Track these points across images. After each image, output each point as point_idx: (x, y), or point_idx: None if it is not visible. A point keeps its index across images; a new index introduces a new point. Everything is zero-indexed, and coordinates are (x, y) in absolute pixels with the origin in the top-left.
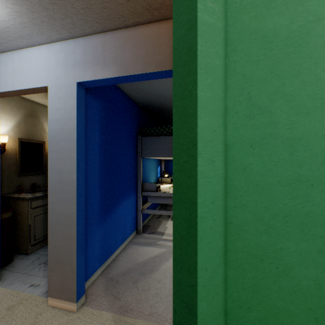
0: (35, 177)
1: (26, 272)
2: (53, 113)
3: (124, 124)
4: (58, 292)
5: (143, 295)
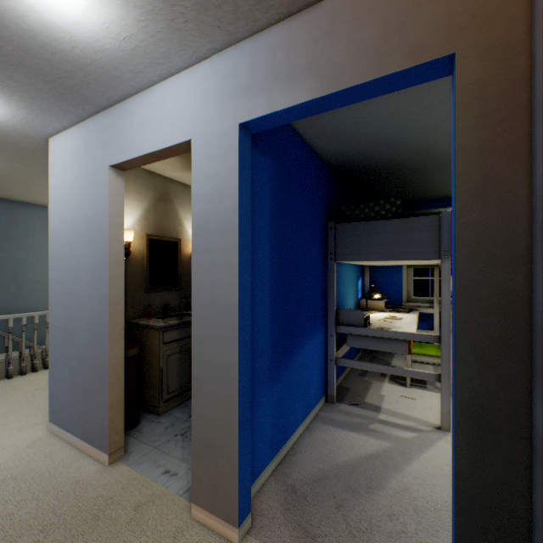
0: (167, 294)
1: (157, 446)
2: (200, 185)
3: (306, 202)
4: (208, 500)
5: (361, 542)
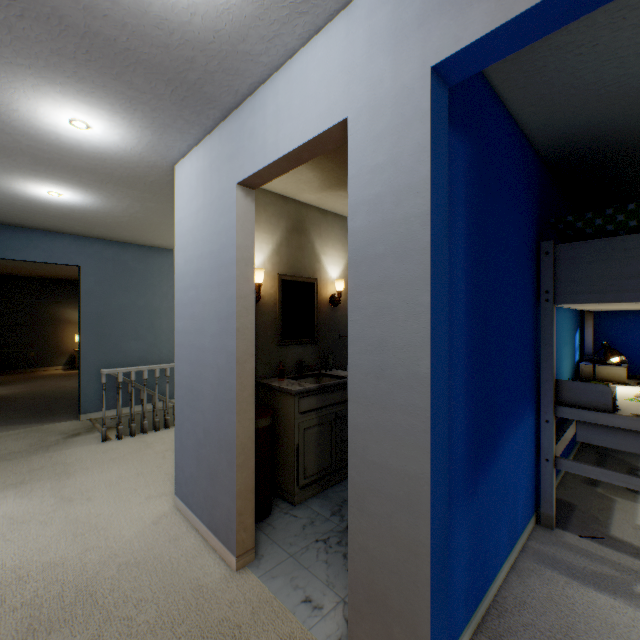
0: (301, 348)
1: (293, 554)
2: (360, 185)
3: (511, 210)
4: None
5: None
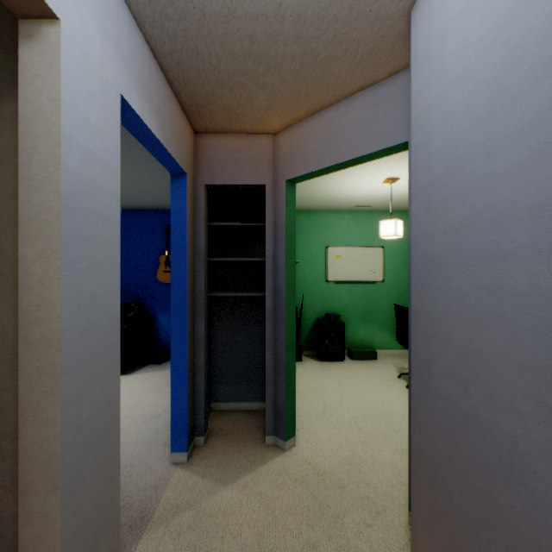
0: None
1: None
2: (76, 123)
3: None
4: None
5: None
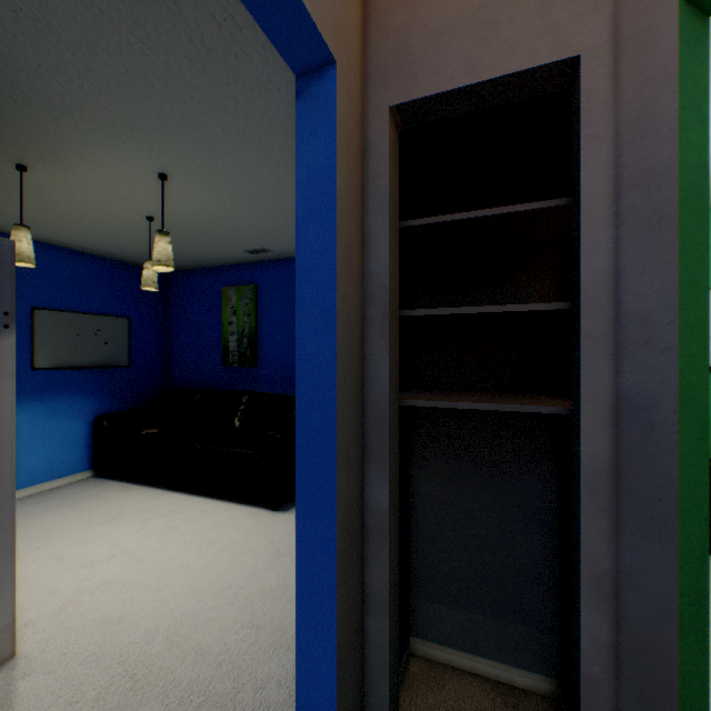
0: None
1: None
2: None
3: None
4: None
5: None
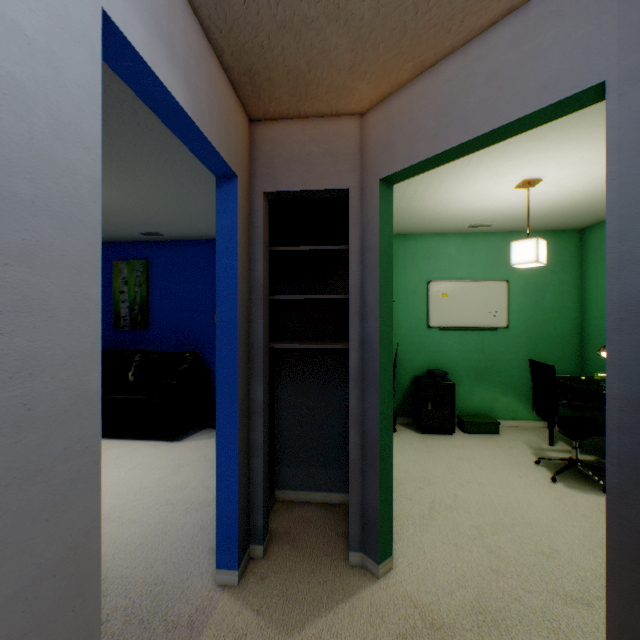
0: None
1: None
2: None
3: None
4: None
5: None
